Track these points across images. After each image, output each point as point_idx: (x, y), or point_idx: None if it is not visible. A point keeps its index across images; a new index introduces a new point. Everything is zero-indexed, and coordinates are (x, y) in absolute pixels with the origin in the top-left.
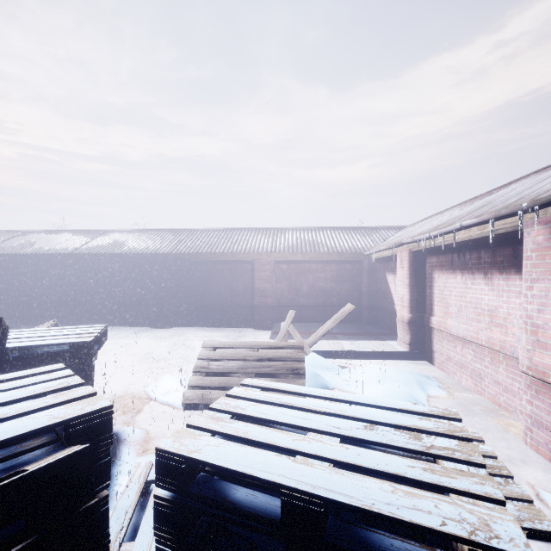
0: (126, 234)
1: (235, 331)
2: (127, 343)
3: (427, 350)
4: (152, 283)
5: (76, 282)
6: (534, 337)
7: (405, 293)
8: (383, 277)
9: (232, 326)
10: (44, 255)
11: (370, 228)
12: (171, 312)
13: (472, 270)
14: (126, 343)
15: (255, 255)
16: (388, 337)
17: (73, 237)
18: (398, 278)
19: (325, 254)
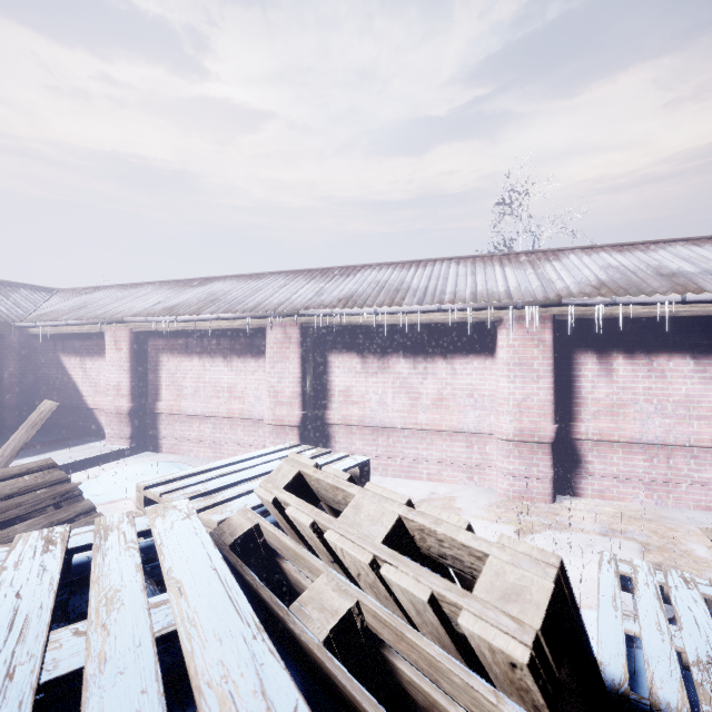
0: None
1: None
2: None
3: (150, 440)
4: None
5: None
6: (276, 399)
7: (126, 379)
8: (53, 361)
9: None
10: None
11: None
12: None
13: (211, 354)
14: None
15: None
16: (82, 440)
17: None
18: (108, 362)
19: None
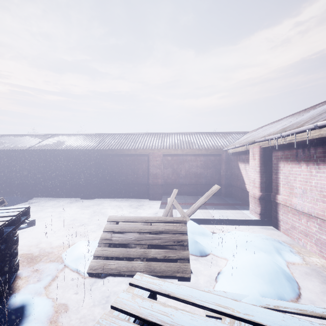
0: (65, 137)
1: (136, 201)
2: (62, 210)
3: (273, 219)
4: (81, 169)
5: (31, 168)
6: None
7: (257, 177)
8: (236, 165)
9: (135, 198)
10: (10, 150)
11: (225, 133)
12: (94, 188)
13: (317, 162)
14: (61, 210)
15: (150, 150)
16: (242, 207)
17: (31, 138)
18: (250, 166)
19: (196, 150)
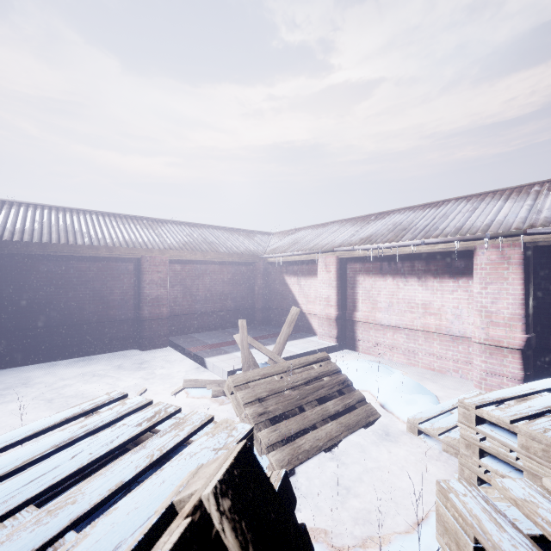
0: None
1: (117, 358)
2: None
3: (348, 340)
4: None
5: None
6: (488, 320)
7: (333, 293)
8: (279, 279)
9: (104, 352)
10: None
11: (247, 231)
12: None
13: (405, 275)
14: None
15: (143, 251)
16: (301, 335)
17: None
18: (320, 281)
19: (225, 255)
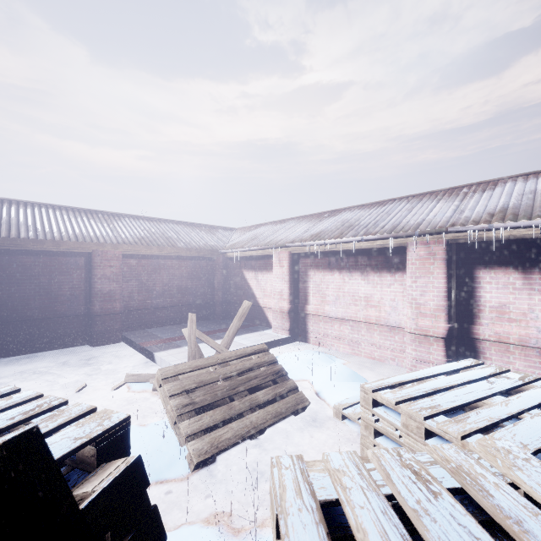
0: None
1: (64, 355)
2: None
3: (301, 333)
4: None
5: None
6: (417, 311)
7: (286, 287)
8: (239, 274)
9: (51, 348)
10: None
11: (209, 226)
12: None
13: (350, 270)
14: None
15: (95, 245)
16: (258, 328)
17: None
18: (274, 275)
19: (183, 249)
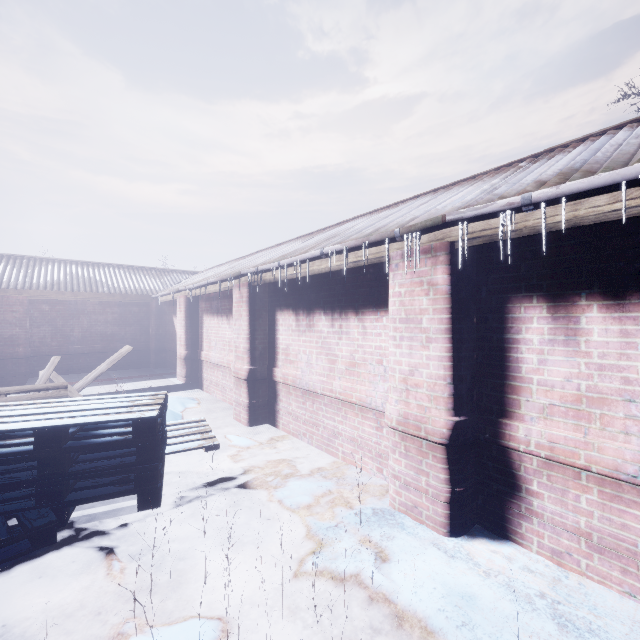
0: None
1: None
2: None
3: (200, 380)
4: None
5: None
6: (236, 354)
7: (183, 333)
8: (171, 320)
9: None
10: None
11: (163, 270)
12: None
13: (222, 314)
14: None
15: None
16: (172, 376)
17: None
18: (178, 320)
19: (104, 295)
